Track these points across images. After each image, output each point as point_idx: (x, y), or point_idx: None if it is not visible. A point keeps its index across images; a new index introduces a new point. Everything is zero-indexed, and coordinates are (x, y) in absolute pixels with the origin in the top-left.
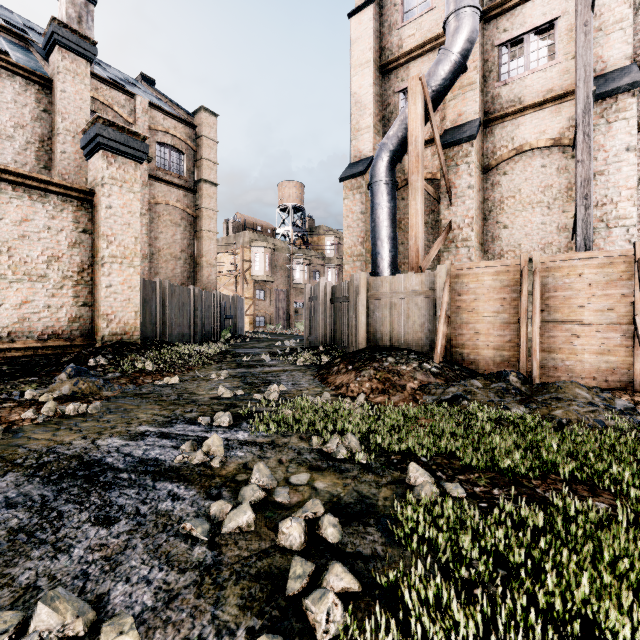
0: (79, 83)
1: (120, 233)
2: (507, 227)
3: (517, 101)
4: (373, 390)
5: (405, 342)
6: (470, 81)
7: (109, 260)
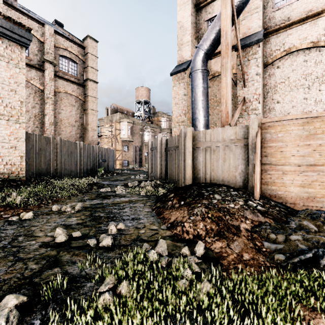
0: None
1: (7, 97)
2: (279, 102)
3: (286, 20)
4: (208, 231)
5: (222, 179)
6: (256, 6)
7: None
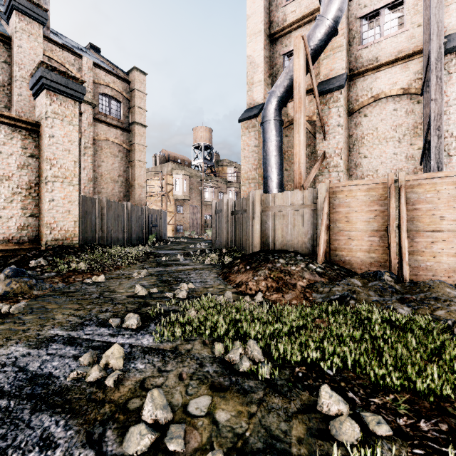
0: (33, 41)
1: (61, 158)
2: (367, 157)
3: (374, 60)
4: (268, 288)
5: (292, 246)
6: (339, 44)
7: (52, 179)
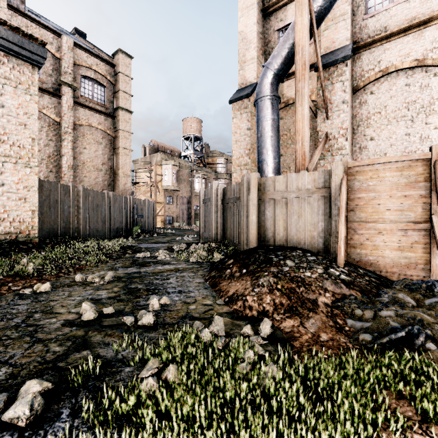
0: None
1: (14, 133)
2: (373, 139)
3: (383, 30)
4: (277, 307)
5: (297, 241)
6: (342, 12)
7: (1, 159)
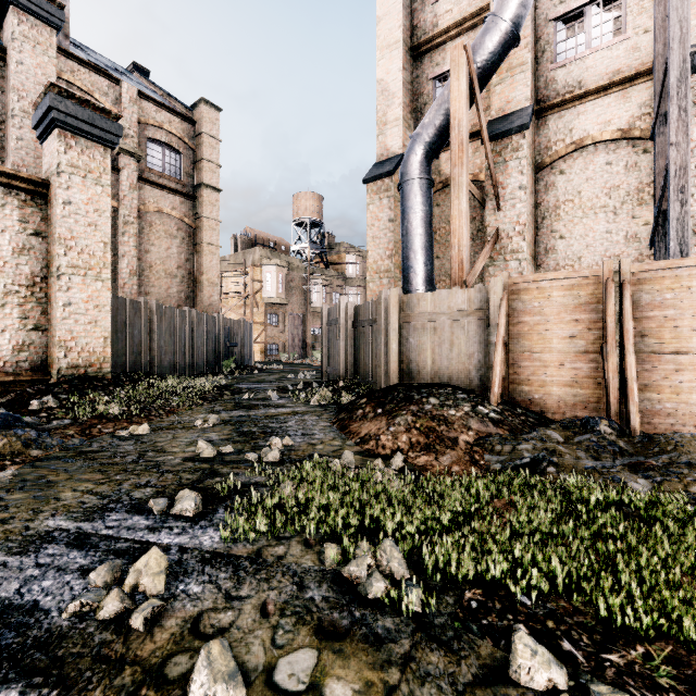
0: (41, 54)
1: (83, 237)
2: (564, 237)
3: (576, 86)
4: (413, 445)
5: (448, 376)
6: (520, 61)
7: (68, 271)
